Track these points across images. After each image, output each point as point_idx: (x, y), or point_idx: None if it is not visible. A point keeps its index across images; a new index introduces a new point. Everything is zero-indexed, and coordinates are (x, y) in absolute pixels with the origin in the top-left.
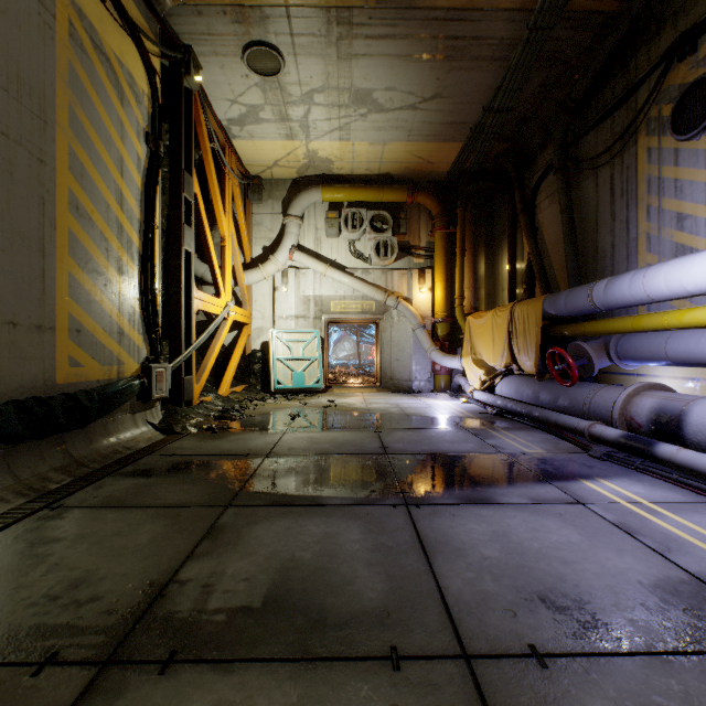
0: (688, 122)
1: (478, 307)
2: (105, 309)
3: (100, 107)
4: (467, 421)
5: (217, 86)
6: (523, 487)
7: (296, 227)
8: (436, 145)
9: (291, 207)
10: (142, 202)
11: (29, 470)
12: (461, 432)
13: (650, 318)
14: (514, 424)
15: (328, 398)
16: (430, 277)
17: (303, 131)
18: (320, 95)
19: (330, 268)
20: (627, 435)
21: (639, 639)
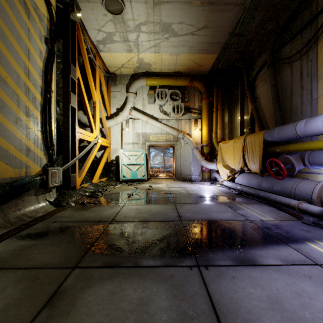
0: None
1: (224, 138)
2: (16, 135)
3: (13, 16)
4: (223, 198)
5: (90, 21)
6: (272, 248)
7: (133, 98)
8: (203, 55)
9: (130, 88)
10: (43, 76)
11: None
12: (222, 205)
13: None
14: (249, 200)
15: (148, 184)
16: (200, 123)
17: (136, 48)
18: (144, 26)
19: (150, 119)
20: None
21: None
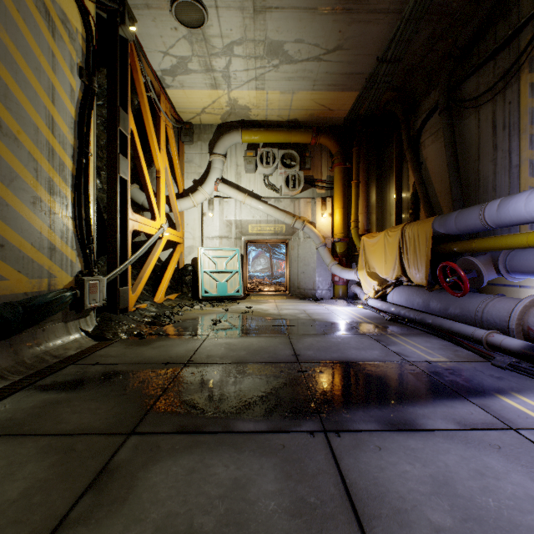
0: None
1: (370, 229)
2: (33, 225)
3: (28, 34)
4: (367, 327)
5: (151, 38)
6: (442, 405)
7: (220, 164)
8: (336, 93)
9: (216, 147)
10: (76, 130)
11: None
12: (364, 338)
13: None
14: (409, 329)
15: (246, 305)
16: (330, 204)
17: (225, 81)
18: (239, 47)
19: (248, 197)
20: (530, 345)
21: None
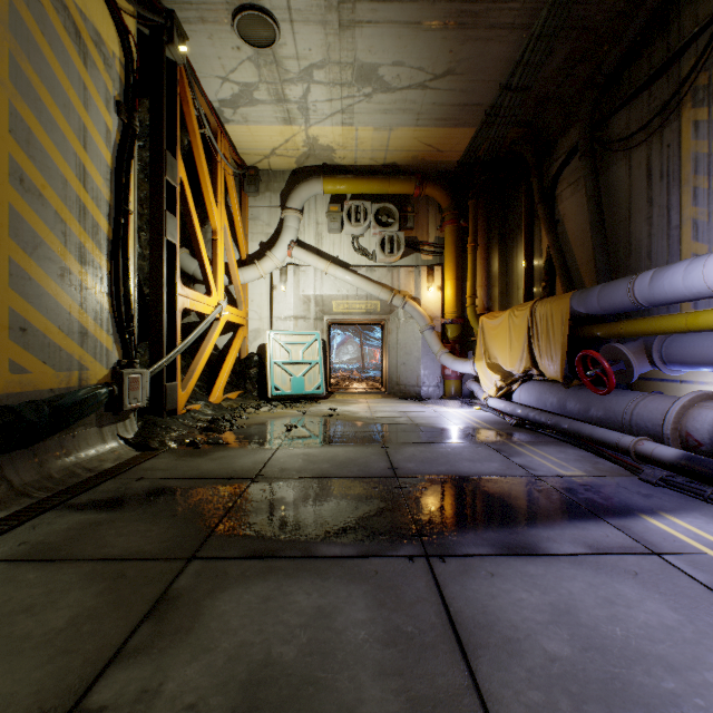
0: None
1: (491, 307)
2: (61, 304)
3: (55, 63)
4: (485, 434)
5: (206, 60)
6: (573, 526)
7: (295, 221)
8: (446, 130)
9: (290, 200)
10: (113, 182)
11: None
12: (481, 448)
13: (711, 314)
14: (539, 437)
15: (329, 406)
16: (440, 275)
17: (302, 115)
18: (320, 71)
19: (332, 265)
20: (687, 455)
21: None
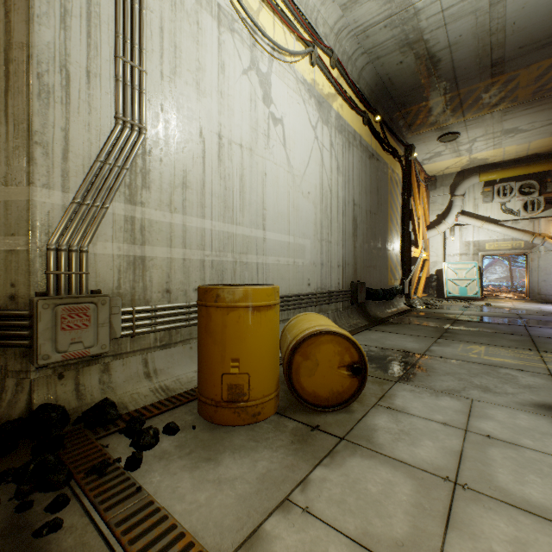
0: None
1: None
2: (394, 261)
3: (393, 194)
4: None
5: (421, 151)
6: None
7: (460, 202)
8: None
9: (456, 190)
10: (400, 219)
11: (387, 308)
12: None
13: None
14: None
15: (484, 303)
16: None
17: (467, 152)
18: (480, 138)
19: (485, 223)
20: None
21: None
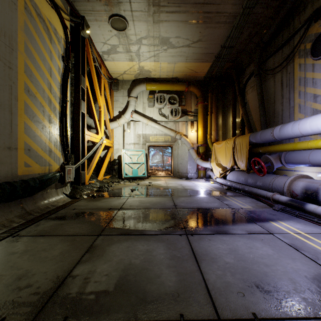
0: (319, 51)
1: (218, 139)
2: (42, 139)
3: (40, 43)
4: (214, 192)
5: (97, 36)
6: (242, 225)
7: (134, 102)
8: (199, 63)
9: (132, 93)
10: (61, 89)
11: (3, 217)
12: (211, 198)
13: (301, 143)
14: (236, 193)
15: (148, 181)
16: (196, 125)
17: (137, 57)
18: (145, 40)
19: (150, 121)
20: (291, 199)
21: (309, 309)
